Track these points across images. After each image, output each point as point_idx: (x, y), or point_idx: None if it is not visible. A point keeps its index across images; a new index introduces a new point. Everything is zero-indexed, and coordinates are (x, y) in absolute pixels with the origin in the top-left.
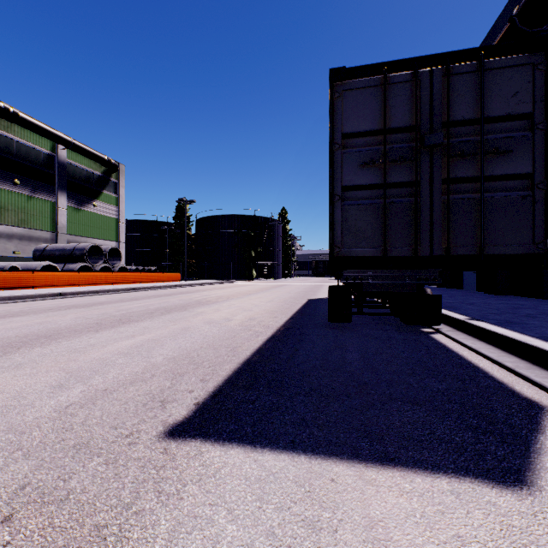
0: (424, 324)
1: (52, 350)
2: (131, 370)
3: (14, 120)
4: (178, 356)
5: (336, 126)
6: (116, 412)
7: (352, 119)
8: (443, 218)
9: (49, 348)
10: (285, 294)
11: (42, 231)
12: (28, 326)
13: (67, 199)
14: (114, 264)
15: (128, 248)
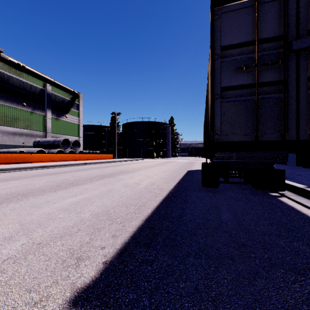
0: (272, 189)
1: (21, 205)
2: (65, 224)
3: (23, 70)
4: (100, 212)
5: (216, 41)
6: (38, 269)
7: (229, 34)
8: (308, 109)
9: (19, 204)
10: (173, 167)
11: (38, 131)
12: (16, 187)
13: (51, 114)
14: (76, 149)
15: (85, 141)
